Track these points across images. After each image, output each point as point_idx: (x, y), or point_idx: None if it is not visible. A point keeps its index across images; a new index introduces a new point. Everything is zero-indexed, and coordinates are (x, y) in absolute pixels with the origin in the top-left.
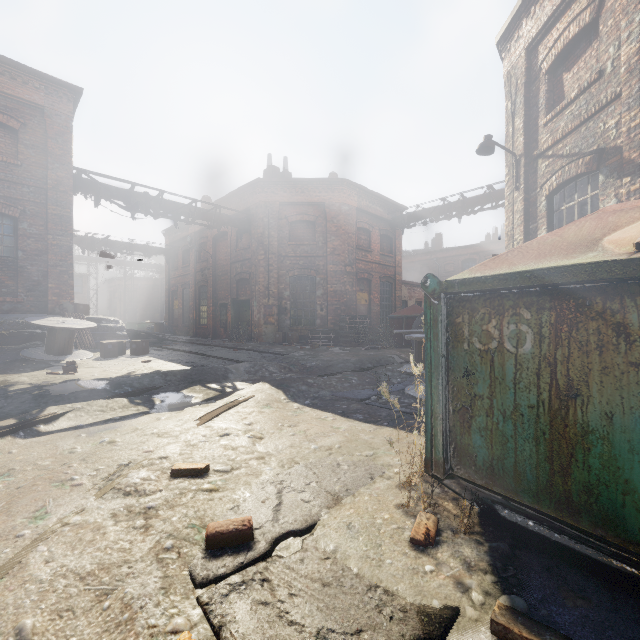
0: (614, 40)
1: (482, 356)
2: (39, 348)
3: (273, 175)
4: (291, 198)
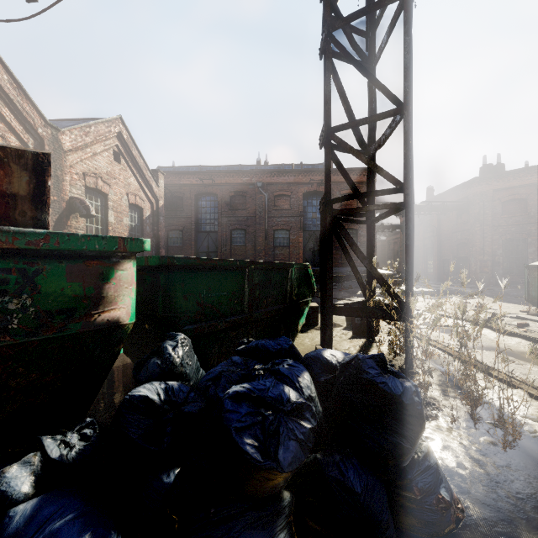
0: None
1: (533, 278)
2: None
3: (487, 171)
4: (503, 185)
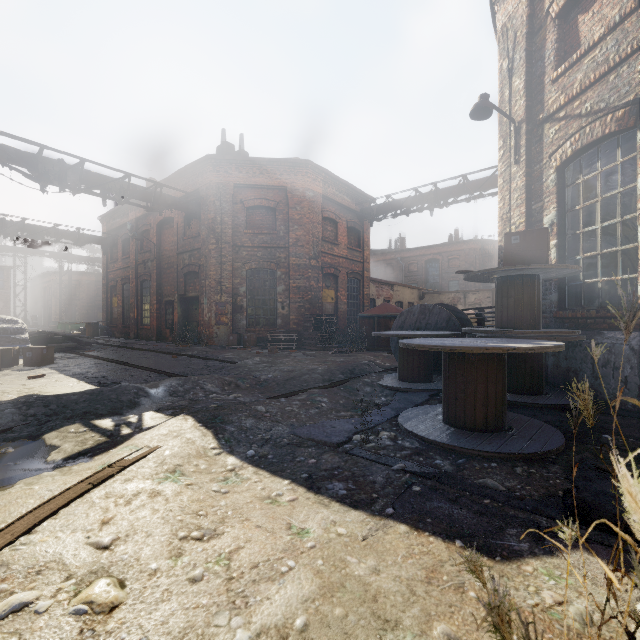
0: None
1: None
2: None
3: (227, 153)
4: (248, 180)
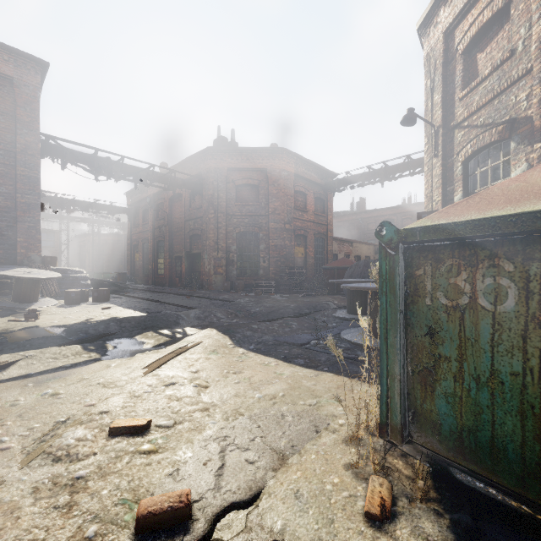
0: (525, 22)
1: (449, 313)
2: (7, 296)
3: (222, 144)
4: (237, 164)
